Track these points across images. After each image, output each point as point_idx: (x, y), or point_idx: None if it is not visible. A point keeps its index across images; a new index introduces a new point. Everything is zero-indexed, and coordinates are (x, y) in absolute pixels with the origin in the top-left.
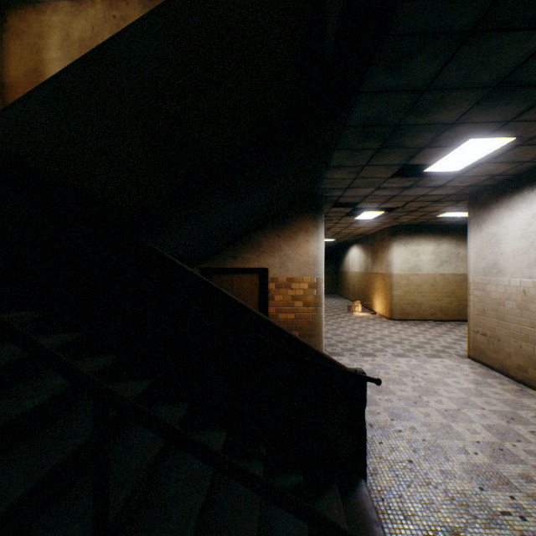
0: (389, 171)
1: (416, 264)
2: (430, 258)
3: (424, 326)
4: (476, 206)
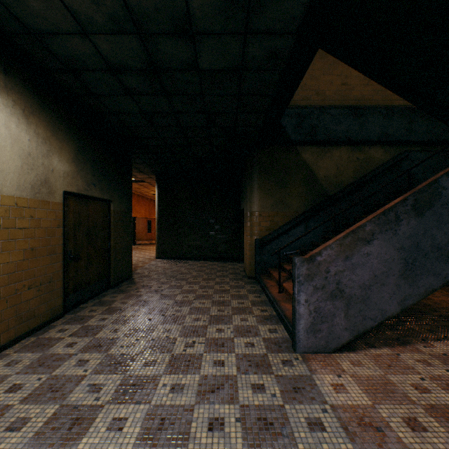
0: None
1: None
2: None
3: None
4: None
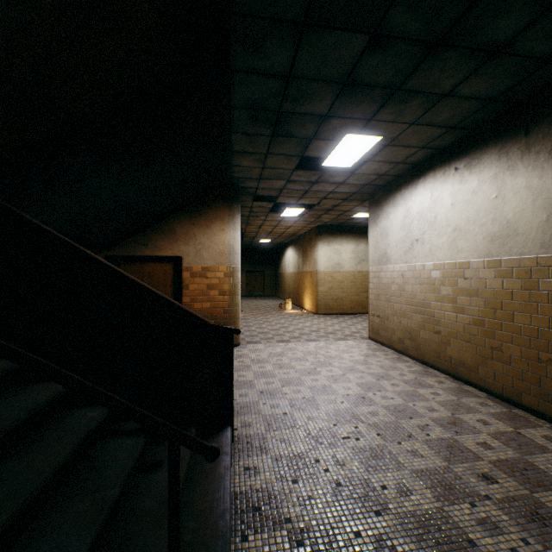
0: (291, 162)
1: (339, 262)
2: (351, 256)
3: (343, 318)
4: (373, 204)
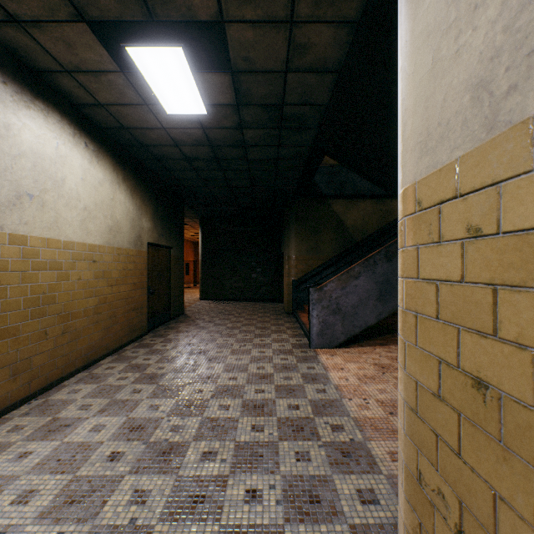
0: (241, 52)
1: None
2: None
3: None
4: None
